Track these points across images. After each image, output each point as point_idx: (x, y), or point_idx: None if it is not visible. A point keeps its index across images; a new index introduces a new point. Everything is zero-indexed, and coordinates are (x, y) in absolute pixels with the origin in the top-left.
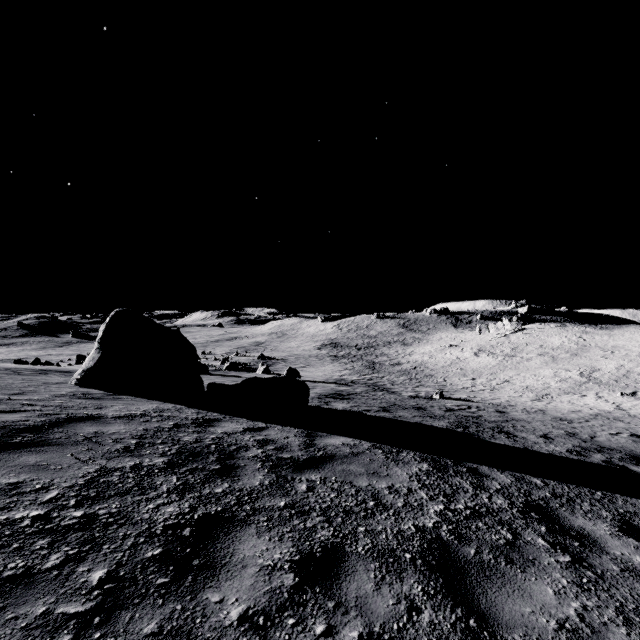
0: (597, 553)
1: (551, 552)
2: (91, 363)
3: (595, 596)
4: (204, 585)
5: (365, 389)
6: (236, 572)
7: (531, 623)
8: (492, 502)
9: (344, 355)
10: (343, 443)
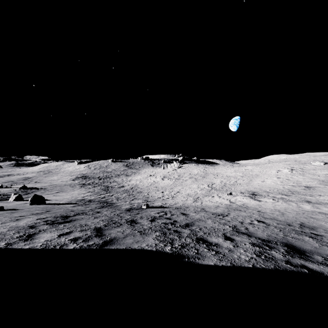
0: None
1: None
2: None
3: None
4: None
5: (95, 206)
6: None
7: None
8: None
9: (90, 183)
10: None
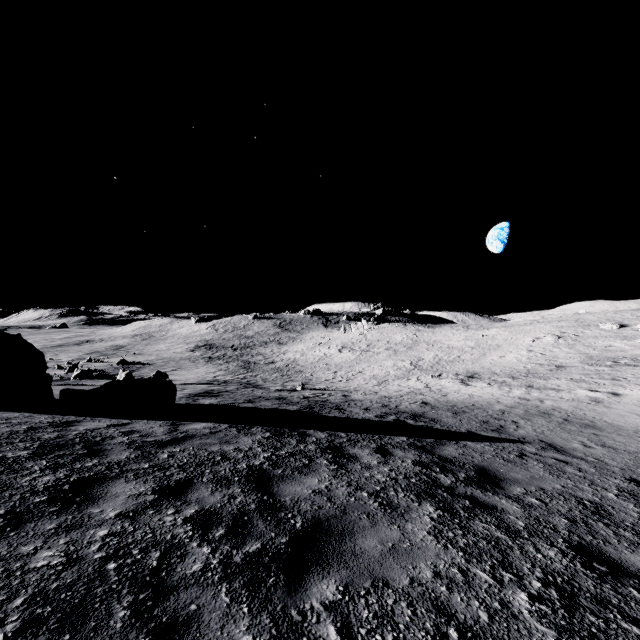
0: (354, 463)
1: (328, 465)
2: None
3: (340, 479)
4: (87, 507)
5: (237, 387)
6: (111, 499)
7: (298, 493)
8: (306, 448)
9: (219, 356)
10: (204, 427)
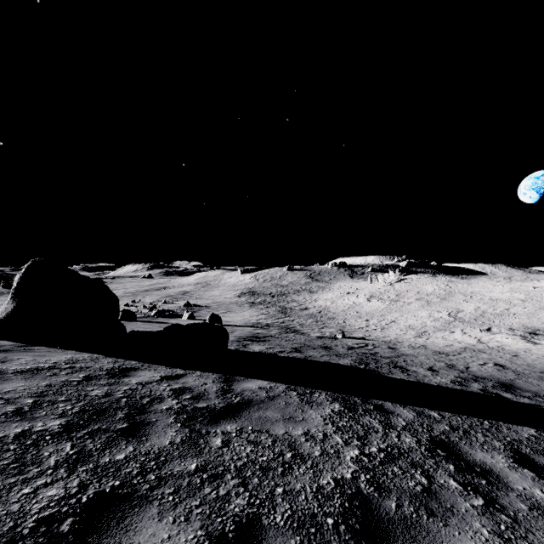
0: (504, 491)
1: (465, 495)
2: (3, 314)
3: None
4: None
5: (279, 331)
6: None
7: None
8: (402, 441)
9: (260, 302)
10: (260, 387)
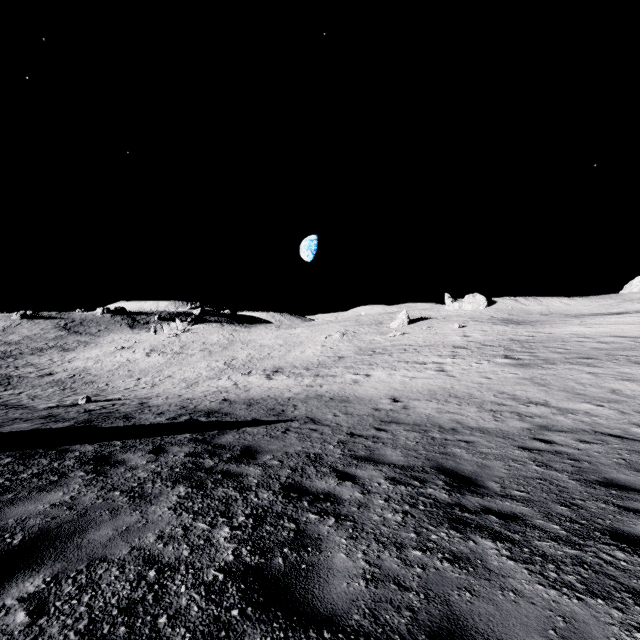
0: (119, 467)
1: (84, 476)
2: None
3: (93, 486)
4: None
5: None
6: None
7: (30, 511)
8: (61, 465)
9: None
10: None
